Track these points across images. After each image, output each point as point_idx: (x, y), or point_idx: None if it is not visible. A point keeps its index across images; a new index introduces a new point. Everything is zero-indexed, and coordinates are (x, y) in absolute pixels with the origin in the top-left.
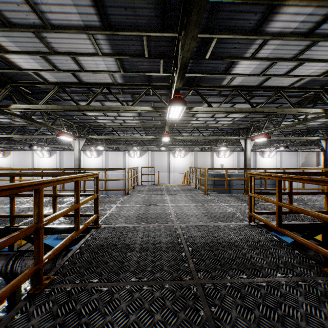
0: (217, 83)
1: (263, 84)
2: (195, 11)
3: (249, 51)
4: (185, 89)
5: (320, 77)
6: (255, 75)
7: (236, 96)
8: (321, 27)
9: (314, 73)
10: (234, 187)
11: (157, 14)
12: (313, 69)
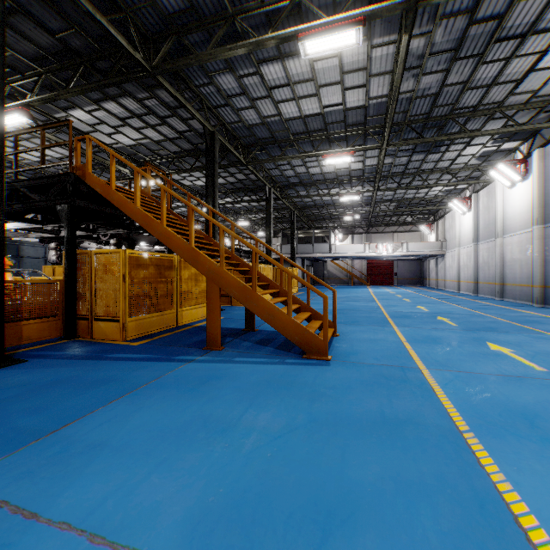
0: (50, 112)
1: (91, 134)
2: (81, 91)
3: (88, 108)
4: (12, 100)
5: (128, 147)
6: (87, 124)
7: (62, 132)
8: (128, 120)
9: (126, 143)
10: (28, 262)
11: (36, 54)
12: (125, 140)
